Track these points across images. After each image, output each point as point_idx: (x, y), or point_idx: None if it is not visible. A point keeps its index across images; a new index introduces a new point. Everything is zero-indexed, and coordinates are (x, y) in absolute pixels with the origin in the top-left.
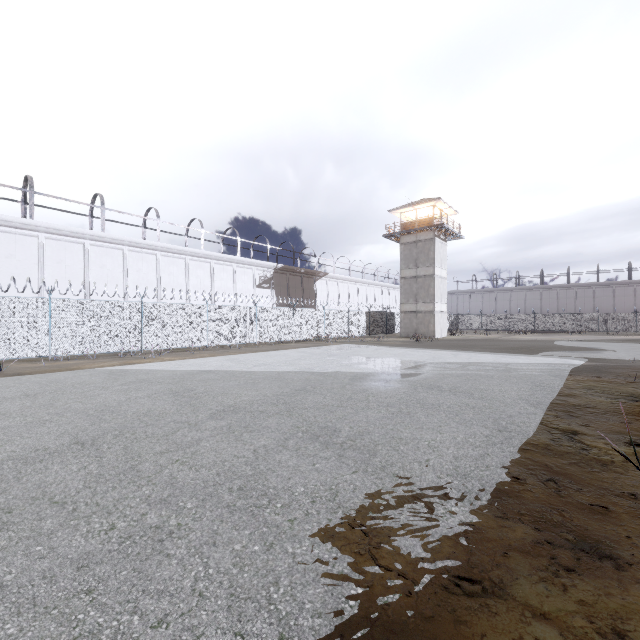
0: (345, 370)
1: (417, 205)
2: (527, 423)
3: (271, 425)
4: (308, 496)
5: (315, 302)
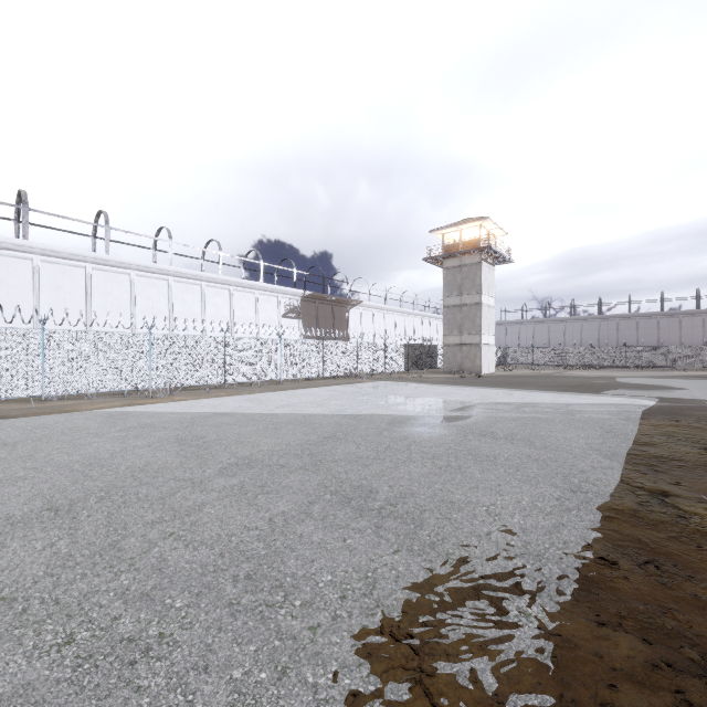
0: (382, 412)
1: (462, 225)
2: (604, 481)
3: (293, 484)
4: (336, 588)
5: (347, 334)
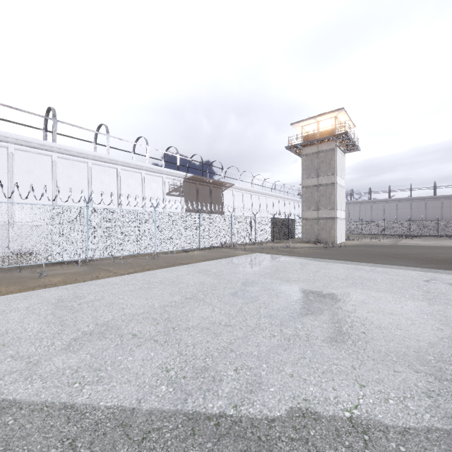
0: (321, 394)
1: (319, 117)
2: None
3: None
4: None
5: (222, 210)
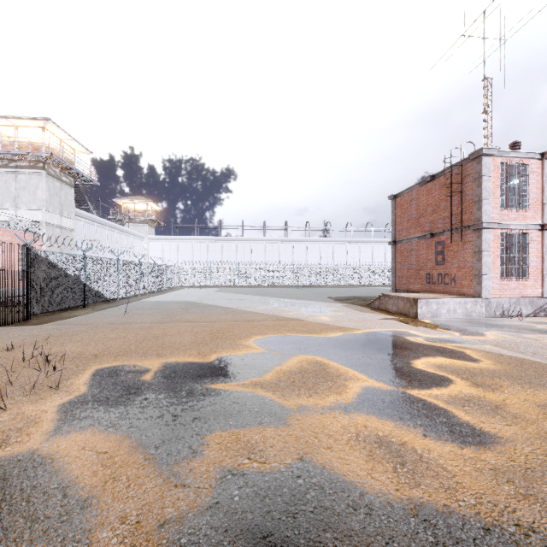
0: None
1: None
2: None
3: None
4: None
5: None
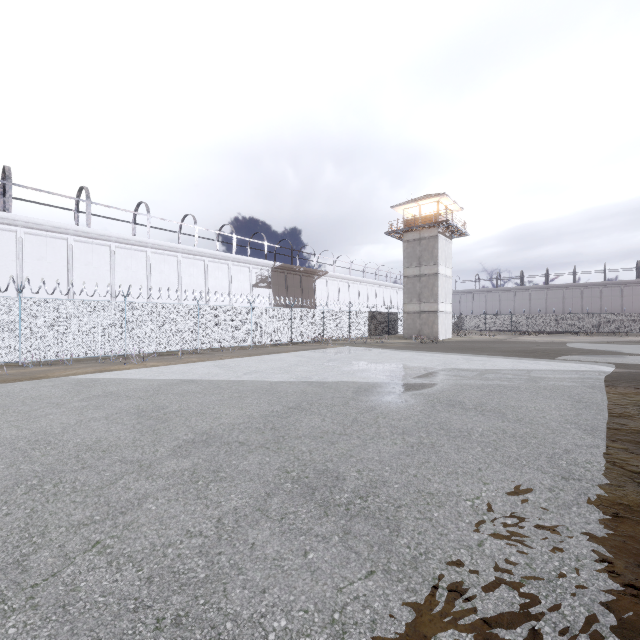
0: (347, 379)
1: (421, 201)
2: (595, 463)
3: (251, 467)
4: None
5: (314, 302)
